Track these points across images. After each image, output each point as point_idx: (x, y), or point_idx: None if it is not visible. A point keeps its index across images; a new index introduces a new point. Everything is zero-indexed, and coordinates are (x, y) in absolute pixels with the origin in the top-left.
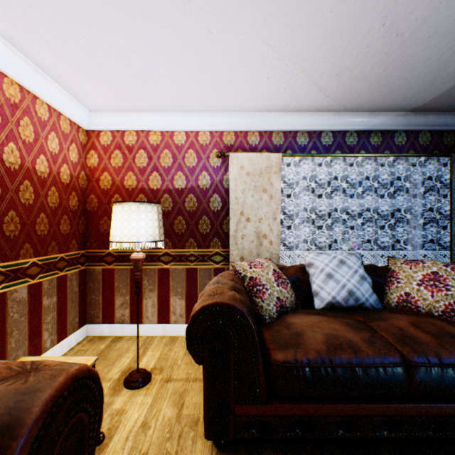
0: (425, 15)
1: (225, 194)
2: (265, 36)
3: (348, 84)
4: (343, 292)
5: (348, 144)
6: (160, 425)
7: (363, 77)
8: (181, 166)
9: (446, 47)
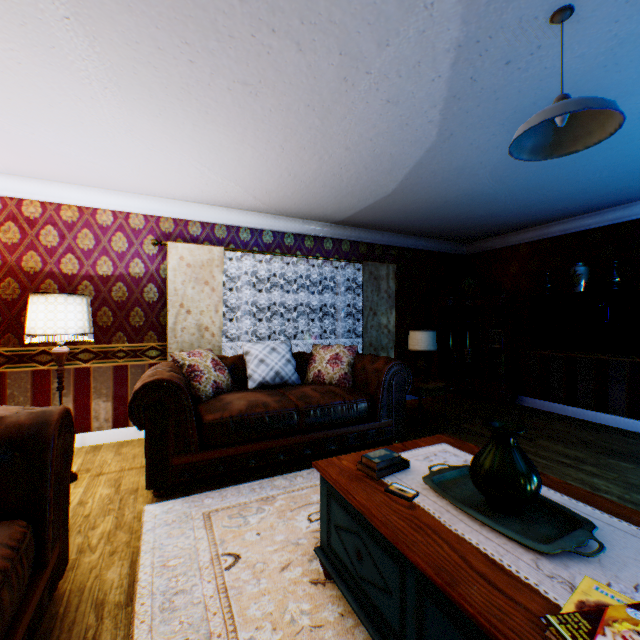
0: (315, 177)
1: (163, 284)
2: (201, 162)
3: (278, 200)
4: (272, 373)
5: (286, 245)
6: (99, 499)
7: (288, 198)
8: (107, 249)
9: (337, 194)
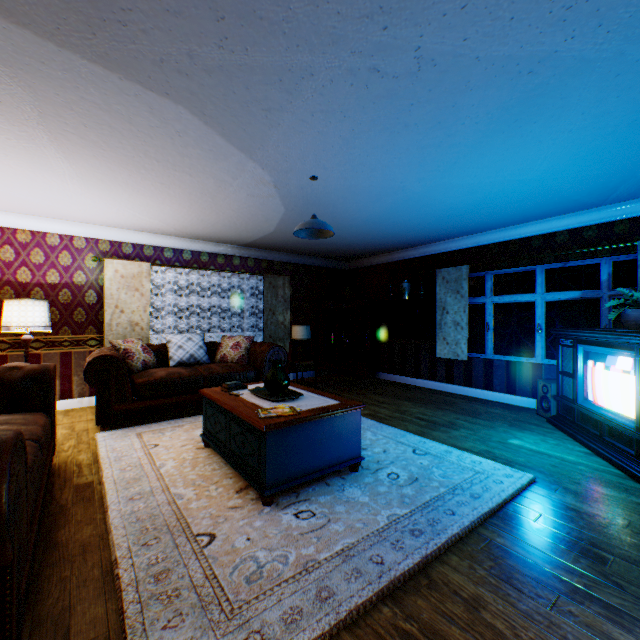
0: (217, 221)
1: (102, 290)
2: (134, 210)
3: (194, 231)
4: (188, 355)
5: (203, 261)
6: (62, 434)
7: (201, 230)
8: (55, 264)
9: (236, 230)
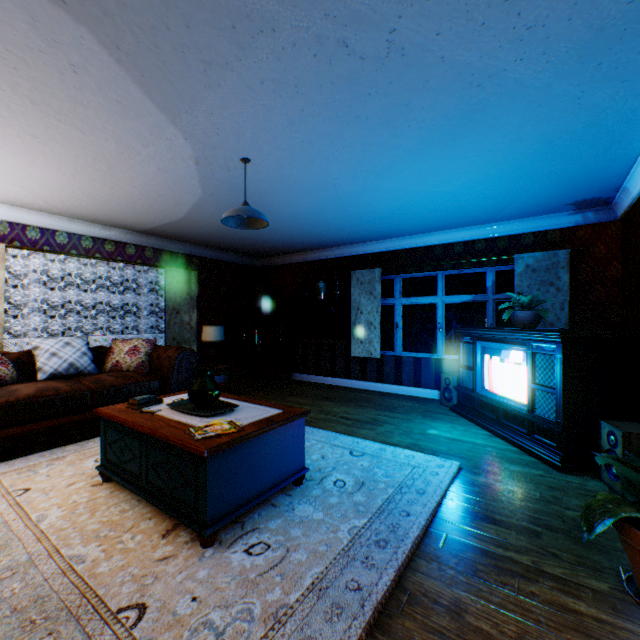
0: (110, 198)
1: None
2: None
3: (74, 208)
4: (66, 365)
5: (85, 247)
6: None
7: (85, 208)
8: None
9: (134, 212)
